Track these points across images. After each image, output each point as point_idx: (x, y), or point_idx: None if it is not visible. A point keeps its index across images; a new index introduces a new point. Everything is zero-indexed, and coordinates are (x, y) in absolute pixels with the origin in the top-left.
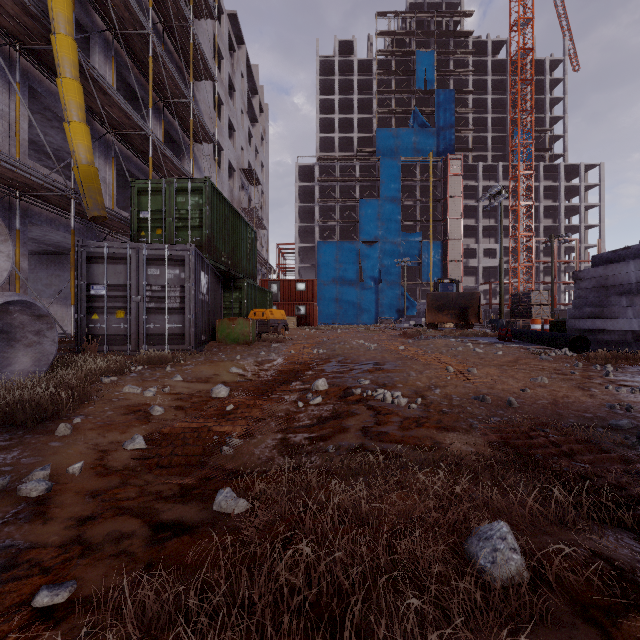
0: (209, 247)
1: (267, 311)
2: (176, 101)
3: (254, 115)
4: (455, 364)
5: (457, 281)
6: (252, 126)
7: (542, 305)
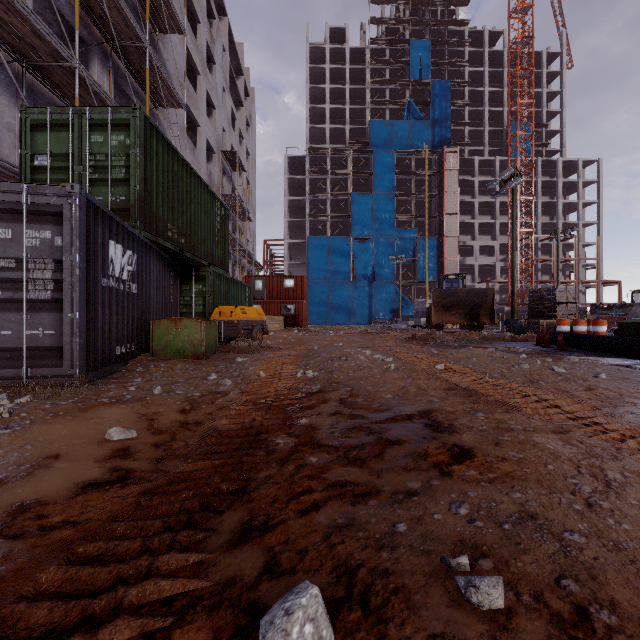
0: (141, 211)
1: (237, 309)
2: (128, 45)
3: (238, 97)
4: (630, 430)
5: (464, 277)
6: (236, 110)
7: (568, 303)
